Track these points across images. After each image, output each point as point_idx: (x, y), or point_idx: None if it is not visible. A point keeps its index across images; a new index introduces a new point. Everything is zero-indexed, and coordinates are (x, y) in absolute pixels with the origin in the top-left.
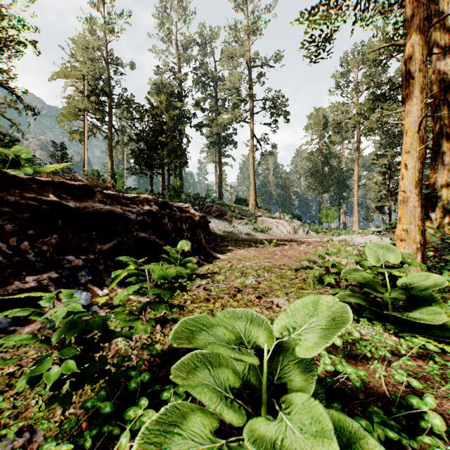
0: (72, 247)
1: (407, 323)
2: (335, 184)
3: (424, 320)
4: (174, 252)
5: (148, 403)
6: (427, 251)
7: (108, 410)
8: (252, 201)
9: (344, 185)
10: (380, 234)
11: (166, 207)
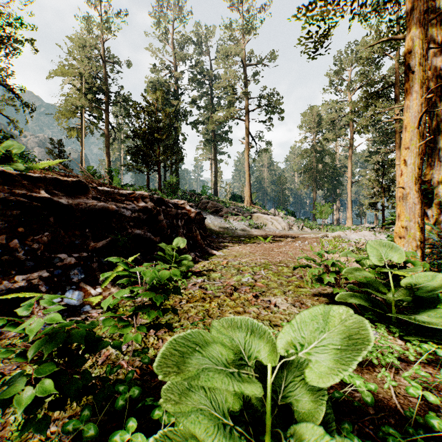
0: (64, 245)
1: (410, 324)
2: (329, 181)
3: (433, 324)
4: (170, 249)
5: (136, 425)
6: (425, 248)
7: (92, 433)
8: (247, 197)
9: (338, 182)
10: (373, 230)
11: (162, 204)
